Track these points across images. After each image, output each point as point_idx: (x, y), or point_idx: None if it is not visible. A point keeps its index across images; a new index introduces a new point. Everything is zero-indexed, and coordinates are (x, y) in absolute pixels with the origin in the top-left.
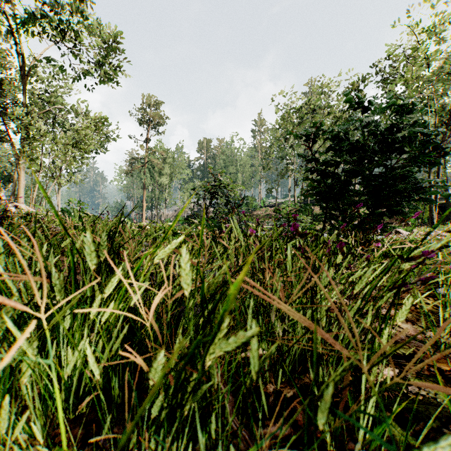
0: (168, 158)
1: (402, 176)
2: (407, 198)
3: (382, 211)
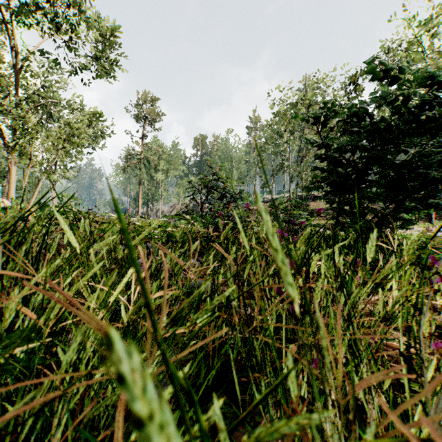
0: (163, 154)
1: (438, 162)
2: (433, 190)
3: (414, 205)
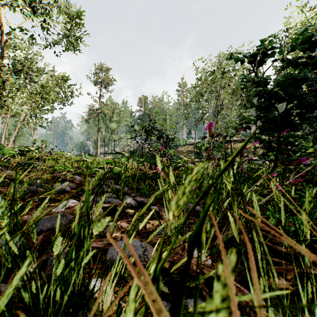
0: (116, 110)
1: None
2: None
3: None
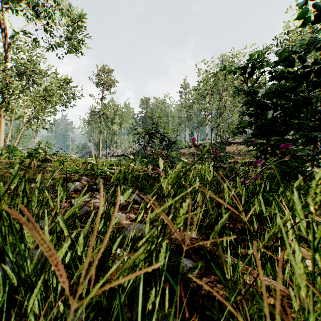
0: (118, 111)
1: None
2: None
3: None
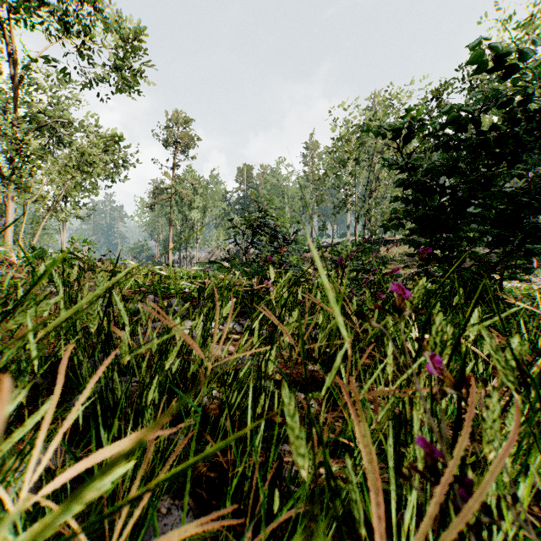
0: (199, 189)
1: None
2: None
3: None
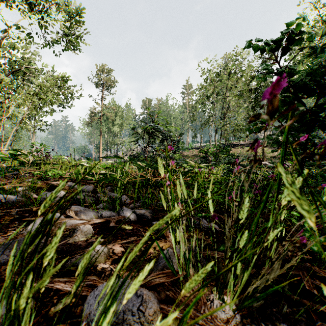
0: (119, 112)
1: None
2: None
3: None
